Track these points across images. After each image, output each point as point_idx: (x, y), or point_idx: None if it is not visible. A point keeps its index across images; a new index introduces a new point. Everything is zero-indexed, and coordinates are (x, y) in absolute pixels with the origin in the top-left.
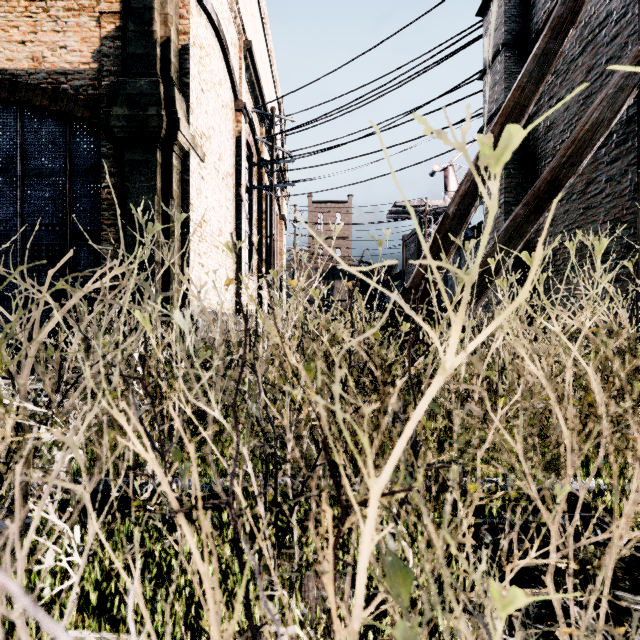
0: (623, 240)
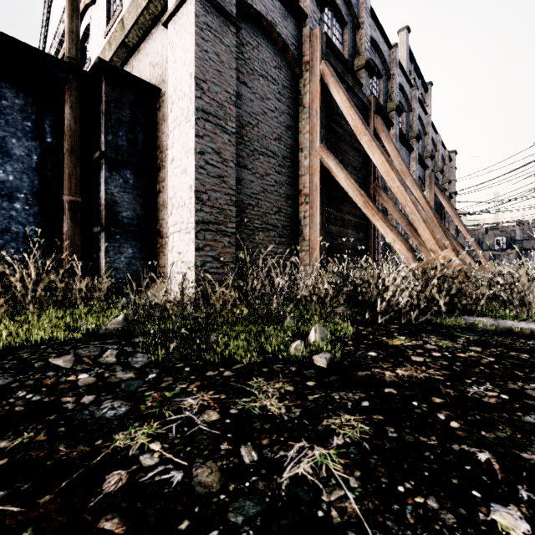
0: (282, 222)
